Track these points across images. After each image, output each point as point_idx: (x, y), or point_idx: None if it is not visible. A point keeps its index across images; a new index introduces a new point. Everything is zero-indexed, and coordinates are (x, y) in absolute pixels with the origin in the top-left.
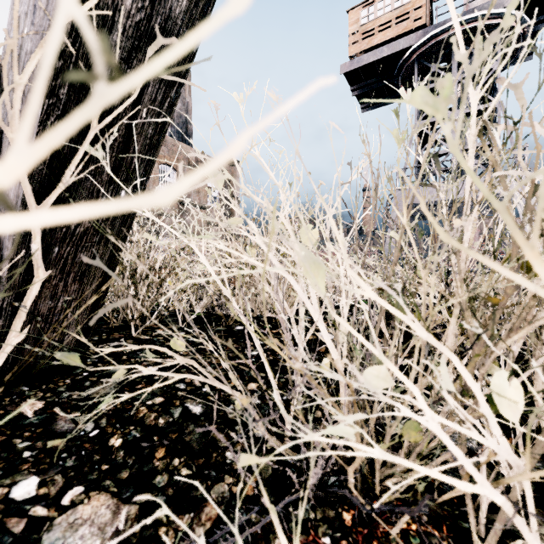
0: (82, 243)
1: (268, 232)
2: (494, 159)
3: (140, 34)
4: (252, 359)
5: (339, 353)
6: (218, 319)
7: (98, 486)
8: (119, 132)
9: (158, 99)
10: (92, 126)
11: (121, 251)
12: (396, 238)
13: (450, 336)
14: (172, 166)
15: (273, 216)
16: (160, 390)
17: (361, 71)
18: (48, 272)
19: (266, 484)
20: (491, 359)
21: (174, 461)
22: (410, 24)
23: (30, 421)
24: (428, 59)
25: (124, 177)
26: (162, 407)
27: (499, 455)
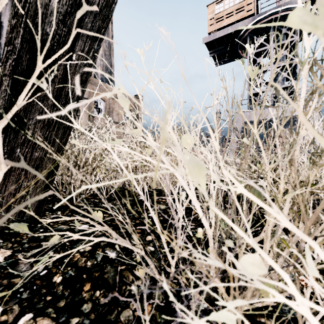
0: (36, 146)
1: (159, 138)
2: (323, 86)
3: (72, 3)
4: (149, 219)
5: (207, 220)
6: (129, 192)
7: (42, 313)
8: (59, 71)
9: (85, 50)
10: (37, 65)
11: (63, 151)
12: (247, 143)
13: (285, 210)
14: (102, 98)
15: (164, 124)
16: (89, 241)
17: (215, 42)
18: (8, 166)
19: (158, 310)
20: (319, 230)
21: (96, 293)
22: (245, 13)
23: (0, 264)
24: (256, 35)
25: (63, 102)
26: (90, 253)
27: (316, 290)
